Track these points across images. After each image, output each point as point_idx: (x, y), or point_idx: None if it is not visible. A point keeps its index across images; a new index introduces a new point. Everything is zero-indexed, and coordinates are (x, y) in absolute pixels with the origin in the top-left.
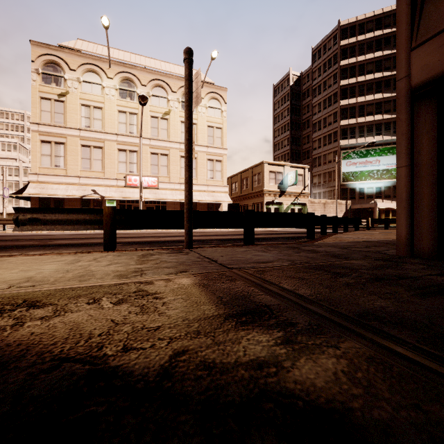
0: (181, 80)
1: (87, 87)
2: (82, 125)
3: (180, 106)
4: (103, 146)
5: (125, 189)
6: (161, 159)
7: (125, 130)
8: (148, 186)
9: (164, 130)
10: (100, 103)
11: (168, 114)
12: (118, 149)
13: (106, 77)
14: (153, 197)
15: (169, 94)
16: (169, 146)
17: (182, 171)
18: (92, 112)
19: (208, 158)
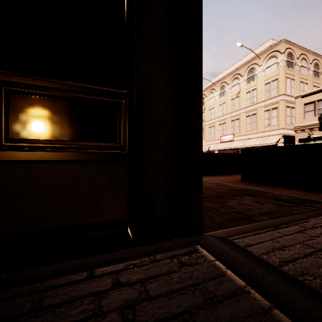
0: (246, 64)
1: (210, 101)
2: (209, 118)
3: (246, 82)
4: (214, 125)
5: (219, 144)
6: (236, 123)
7: (221, 113)
8: (229, 141)
9: (237, 104)
10: (213, 105)
11: (239, 92)
12: (219, 124)
13: (215, 91)
14: (226, 147)
15: (240, 79)
16: (240, 113)
17: (247, 126)
18: (211, 111)
19: (265, 110)
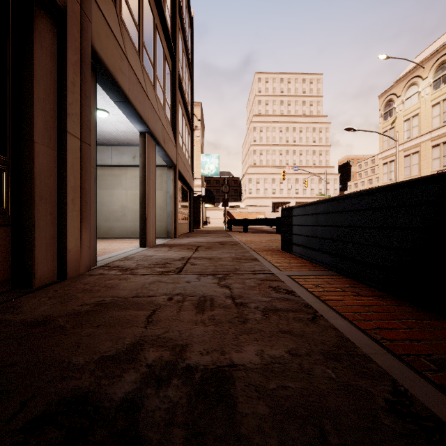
0: None
1: (408, 102)
2: (405, 138)
3: None
4: (419, 150)
5: None
6: None
7: (439, 122)
8: None
9: None
10: (417, 110)
11: None
12: (431, 146)
13: (421, 81)
14: None
15: None
16: None
17: None
18: (411, 123)
19: None
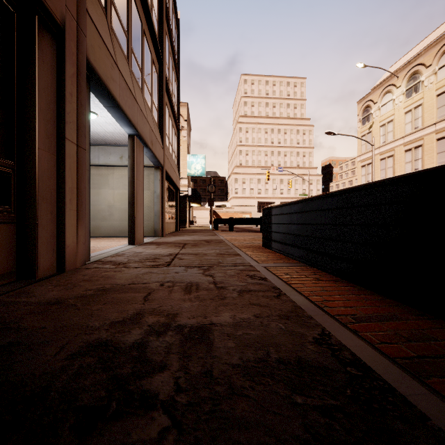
0: None
1: (383, 109)
2: (381, 143)
3: None
4: (393, 154)
5: None
6: None
7: (411, 129)
8: None
9: None
10: (391, 116)
11: None
12: (404, 151)
13: (395, 89)
14: None
15: None
16: None
17: None
18: (386, 128)
19: None
